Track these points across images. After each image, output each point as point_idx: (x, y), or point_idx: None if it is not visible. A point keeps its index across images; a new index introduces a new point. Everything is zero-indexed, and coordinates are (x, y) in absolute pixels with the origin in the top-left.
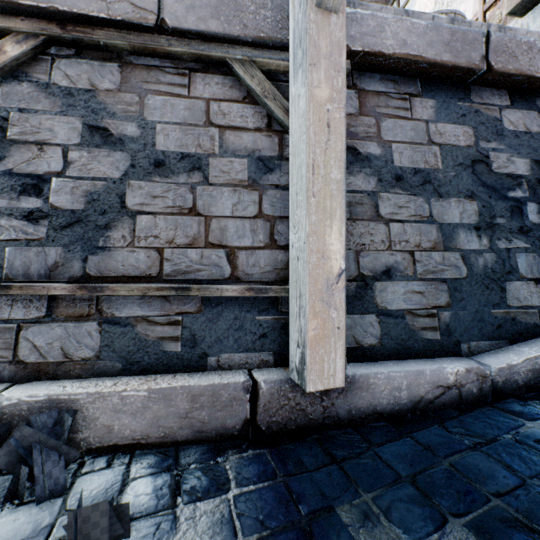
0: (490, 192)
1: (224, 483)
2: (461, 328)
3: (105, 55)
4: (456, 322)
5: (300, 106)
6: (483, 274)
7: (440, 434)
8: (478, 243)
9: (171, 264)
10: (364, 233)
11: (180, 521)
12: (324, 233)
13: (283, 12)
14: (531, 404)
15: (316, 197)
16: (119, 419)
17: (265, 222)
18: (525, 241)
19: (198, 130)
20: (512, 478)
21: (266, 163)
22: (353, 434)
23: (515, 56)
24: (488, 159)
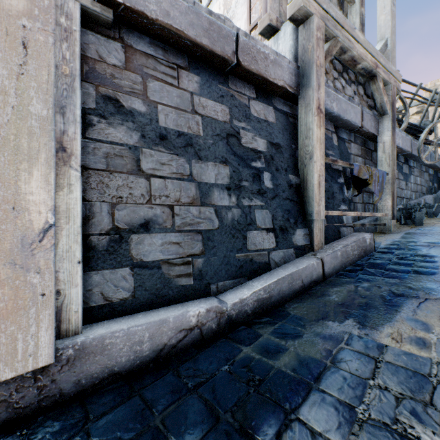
0: (239, 161)
1: None
2: (212, 272)
3: None
4: (208, 267)
5: None
6: (231, 226)
7: (171, 381)
8: (229, 200)
9: None
10: (123, 186)
11: None
12: (17, 178)
13: None
14: (253, 329)
15: (2, 131)
16: None
17: None
18: (261, 200)
19: None
20: (210, 420)
21: None
22: (76, 410)
23: (257, 60)
24: (239, 134)
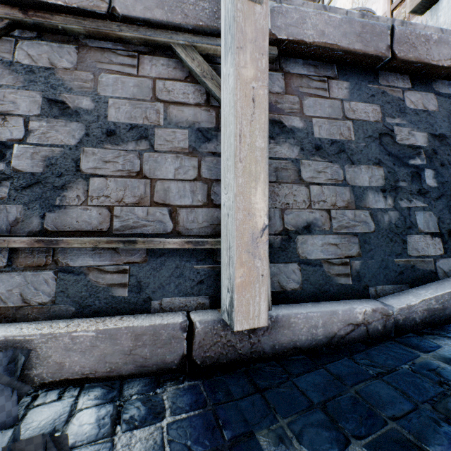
0: (394, 160)
1: (159, 412)
2: (369, 274)
3: (64, 38)
4: (366, 269)
5: (230, 84)
6: (388, 229)
7: (349, 365)
8: (384, 203)
9: (120, 220)
10: (289, 194)
11: (116, 448)
12: (250, 193)
13: (219, 4)
14: (426, 338)
15: (243, 162)
16: (70, 357)
17: (203, 184)
18: (423, 201)
19: (146, 104)
20: (407, 404)
21: (204, 133)
22: (275, 367)
23: (415, 47)
24: (392, 132)
